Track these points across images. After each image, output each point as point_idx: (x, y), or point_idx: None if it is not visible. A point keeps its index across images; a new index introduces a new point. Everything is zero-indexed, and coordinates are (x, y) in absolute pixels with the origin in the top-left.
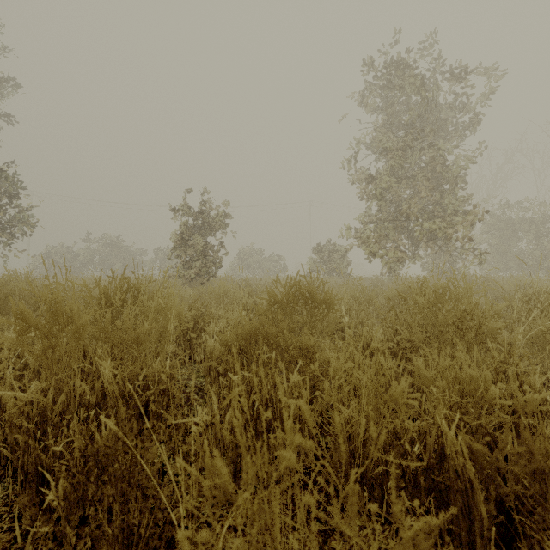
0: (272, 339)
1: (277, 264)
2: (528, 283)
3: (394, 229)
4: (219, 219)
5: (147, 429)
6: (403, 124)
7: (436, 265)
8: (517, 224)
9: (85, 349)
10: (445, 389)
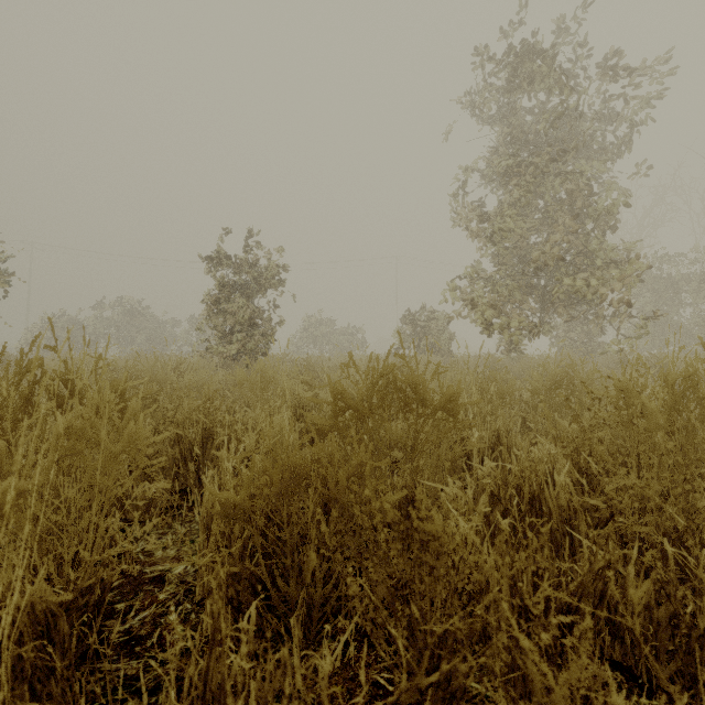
0: (338, 495)
1: (353, 338)
2: None
3: (519, 287)
4: (271, 274)
5: None
6: (530, 140)
7: (571, 339)
8: (679, 284)
9: None
10: None
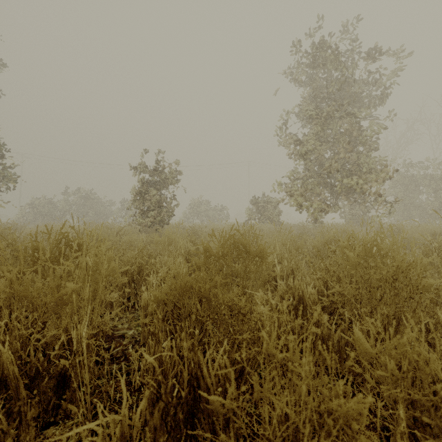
0: (205, 294)
1: (221, 212)
2: (434, 230)
3: (318, 184)
4: (171, 176)
5: (65, 400)
6: (325, 96)
7: (352, 214)
8: (419, 180)
9: (11, 308)
10: (394, 373)
